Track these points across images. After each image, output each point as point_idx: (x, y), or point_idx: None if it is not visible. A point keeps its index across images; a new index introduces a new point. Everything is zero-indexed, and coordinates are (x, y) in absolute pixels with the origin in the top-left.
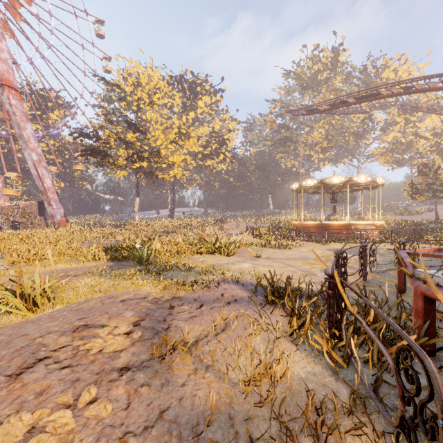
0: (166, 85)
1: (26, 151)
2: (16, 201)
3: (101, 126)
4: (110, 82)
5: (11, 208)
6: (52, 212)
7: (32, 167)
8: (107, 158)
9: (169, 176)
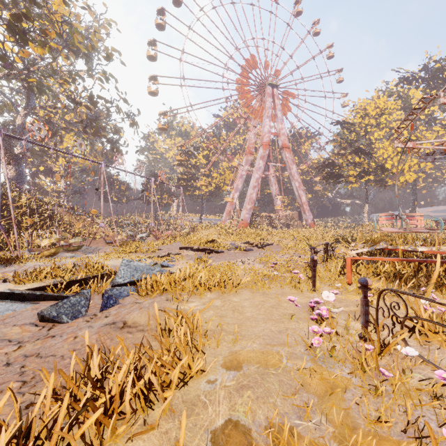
0: (393, 103)
1: (293, 182)
2: (288, 212)
3: (336, 154)
4: (342, 123)
5: (286, 216)
6: (306, 217)
7: (295, 190)
8: (340, 178)
9: (399, 182)
